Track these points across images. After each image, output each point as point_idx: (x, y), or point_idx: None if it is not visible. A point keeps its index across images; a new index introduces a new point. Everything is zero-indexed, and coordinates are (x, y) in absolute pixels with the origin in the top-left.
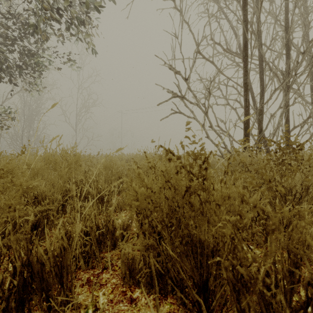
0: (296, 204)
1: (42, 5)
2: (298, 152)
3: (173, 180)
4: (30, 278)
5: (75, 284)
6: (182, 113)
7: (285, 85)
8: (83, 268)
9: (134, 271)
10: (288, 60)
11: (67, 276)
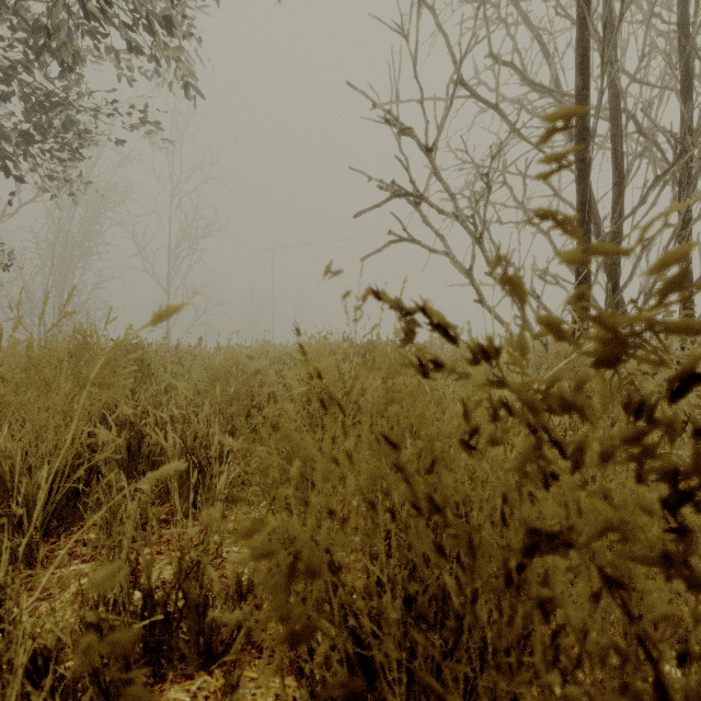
0: None
1: None
2: None
3: (447, 476)
4: None
5: None
6: (417, 242)
7: (680, 169)
8: None
9: None
10: (688, 103)
11: None
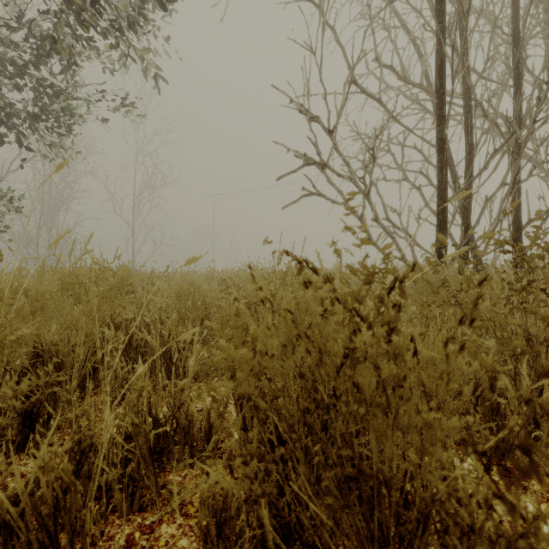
0: None
1: None
2: None
3: (316, 330)
4: None
5: None
6: (323, 196)
7: (513, 144)
8: (122, 510)
9: (228, 524)
10: (518, 97)
11: (73, 548)
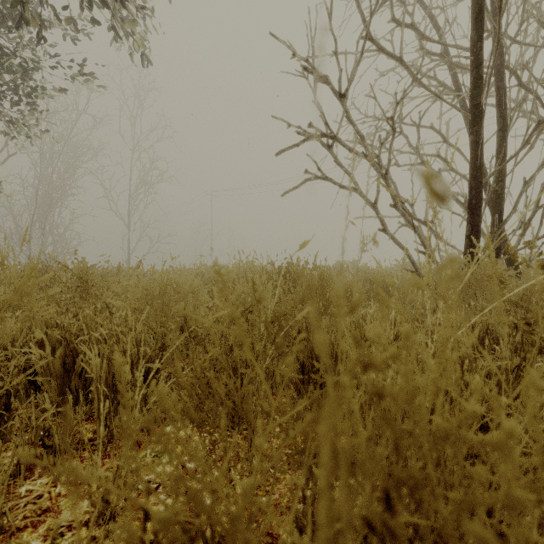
0: None
1: None
2: None
3: None
4: None
5: None
6: (329, 179)
7: None
8: None
9: None
10: None
11: None
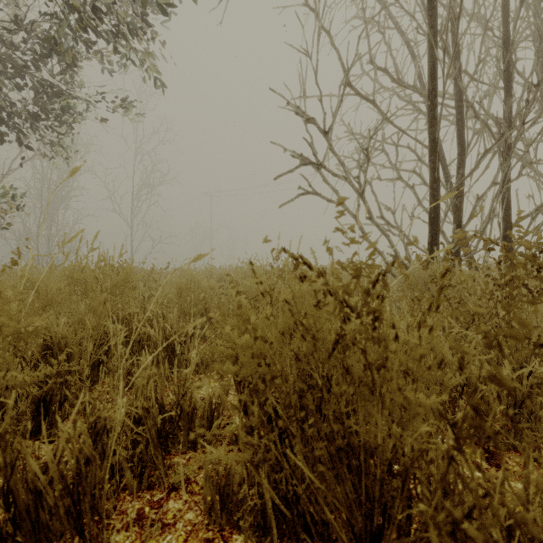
0: (539, 362)
1: (70, 3)
2: (542, 263)
3: (310, 320)
4: (10, 524)
5: (113, 523)
6: (318, 194)
7: (503, 144)
8: (132, 488)
9: (230, 498)
10: (508, 98)
11: (93, 515)
